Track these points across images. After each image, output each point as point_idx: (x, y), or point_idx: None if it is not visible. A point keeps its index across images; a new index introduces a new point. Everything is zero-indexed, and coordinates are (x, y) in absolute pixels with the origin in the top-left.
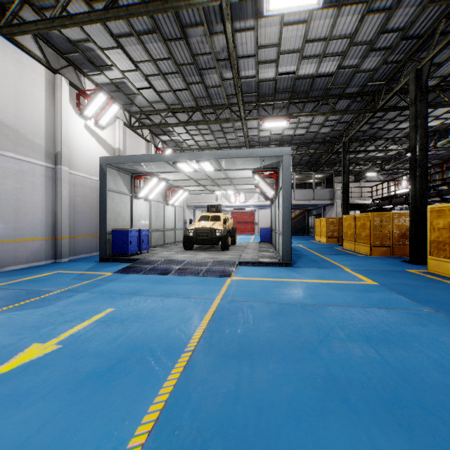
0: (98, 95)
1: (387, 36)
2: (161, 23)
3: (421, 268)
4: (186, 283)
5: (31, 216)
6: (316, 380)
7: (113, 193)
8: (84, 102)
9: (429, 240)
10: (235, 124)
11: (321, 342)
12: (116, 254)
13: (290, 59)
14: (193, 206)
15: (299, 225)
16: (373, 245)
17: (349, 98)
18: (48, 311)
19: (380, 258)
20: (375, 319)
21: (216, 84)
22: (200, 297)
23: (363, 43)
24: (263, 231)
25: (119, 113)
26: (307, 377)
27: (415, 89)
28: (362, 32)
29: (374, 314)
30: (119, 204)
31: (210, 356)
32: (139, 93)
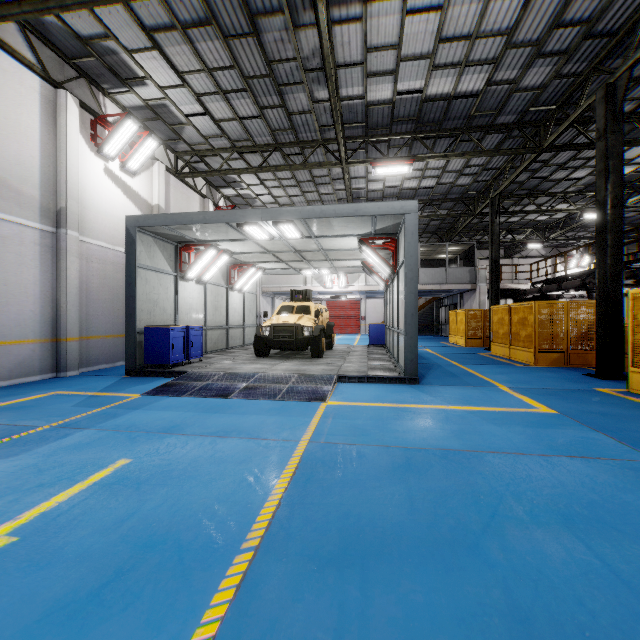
0: (125, 123)
1: (562, 34)
2: (218, 9)
3: (616, 385)
4: (255, 412)
5: (17, 306)
6: (489, 619)
7: (147, 272)
8: (103, 134)
9: (630, 342)
10: (333, 170)
11: (486, 528)
12: (151, 365)
13: (415, 69)
14: (270, 292)
15: (424, 320)
16: (539, 349)
17: (501, 131)
18: (19, 464)
19: (550, 369)
20: (569, 479)
21: (303, 109)
22: (276, 438)
23: (526, 45)
24: (373, 329)
25: (158, 153)
26: (472, 611)
27: (604, 114)
28: (525, 27)
29: (565, 469)
30: (156, 289)
31: (287, 560)
32: (188, 122)
